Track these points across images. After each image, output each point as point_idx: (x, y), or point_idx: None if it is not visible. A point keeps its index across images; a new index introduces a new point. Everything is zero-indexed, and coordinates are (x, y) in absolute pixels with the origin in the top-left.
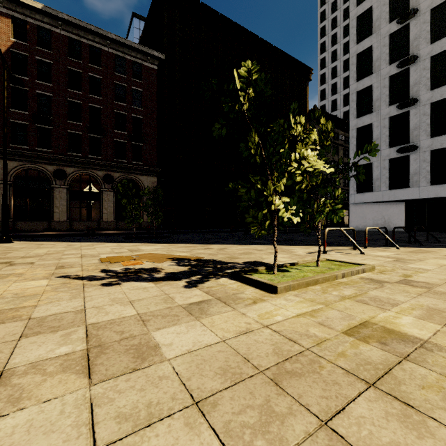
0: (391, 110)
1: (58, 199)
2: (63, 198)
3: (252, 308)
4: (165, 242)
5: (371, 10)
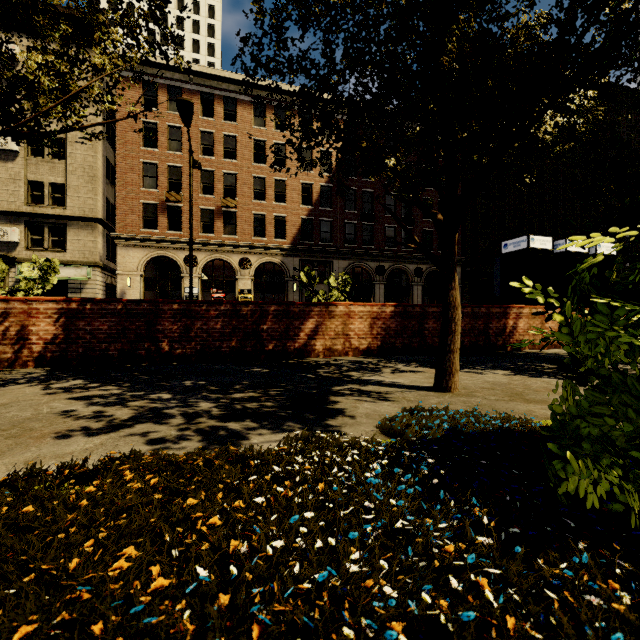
0: None
1: (377, 296)
2: (381, 295)
3: None
4: None
5: None
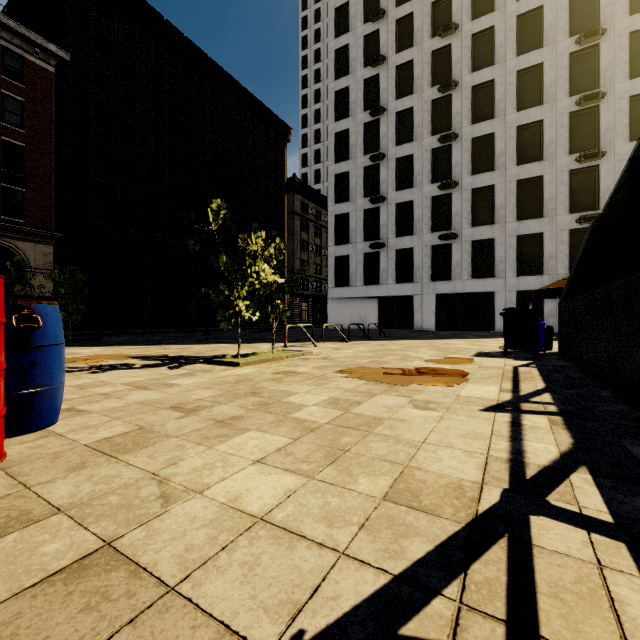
0: (366, 203)
1: None
2: None
3: (224, 372)
4: (99, 345)
5: (349, 90)
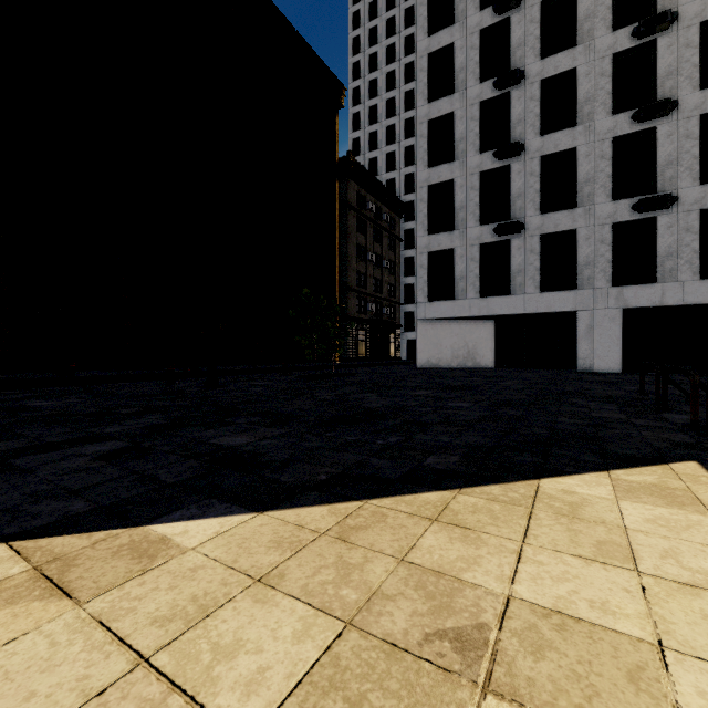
0: (484, 160)
1: None
2: None
3: None
4: None
5: None
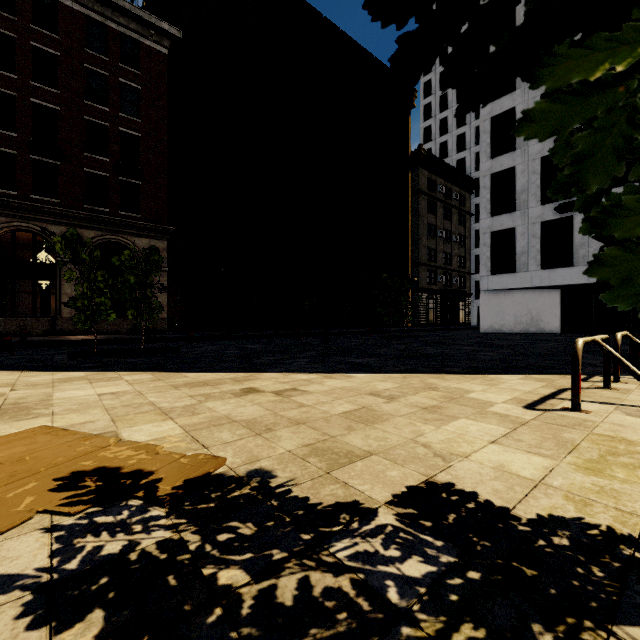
0: (545, 146)
1: None
2: None
3: None
4: (154, 365)
5: None
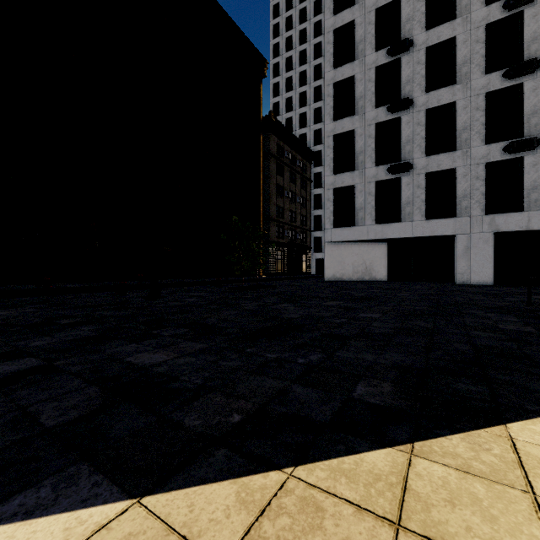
0: (379, 114)
1: None
2: None
3: None
4: None
5: None
